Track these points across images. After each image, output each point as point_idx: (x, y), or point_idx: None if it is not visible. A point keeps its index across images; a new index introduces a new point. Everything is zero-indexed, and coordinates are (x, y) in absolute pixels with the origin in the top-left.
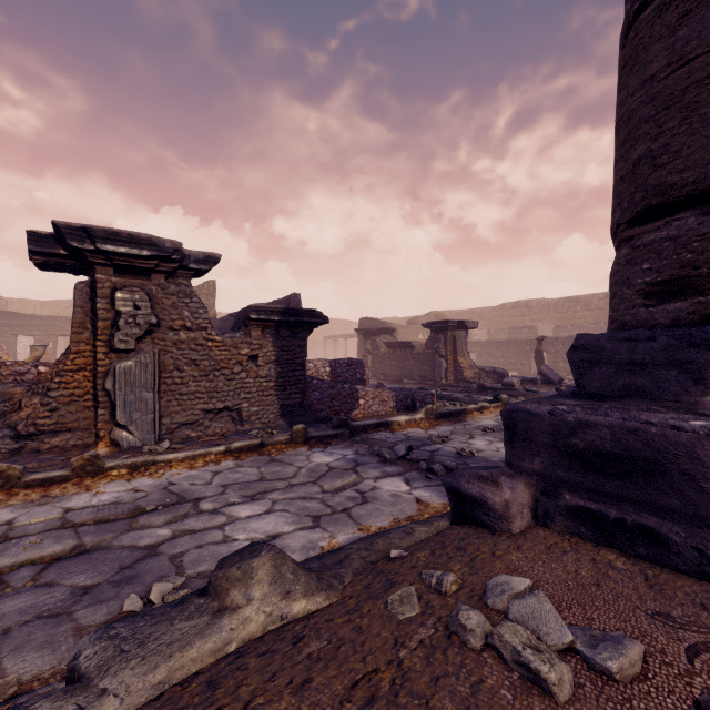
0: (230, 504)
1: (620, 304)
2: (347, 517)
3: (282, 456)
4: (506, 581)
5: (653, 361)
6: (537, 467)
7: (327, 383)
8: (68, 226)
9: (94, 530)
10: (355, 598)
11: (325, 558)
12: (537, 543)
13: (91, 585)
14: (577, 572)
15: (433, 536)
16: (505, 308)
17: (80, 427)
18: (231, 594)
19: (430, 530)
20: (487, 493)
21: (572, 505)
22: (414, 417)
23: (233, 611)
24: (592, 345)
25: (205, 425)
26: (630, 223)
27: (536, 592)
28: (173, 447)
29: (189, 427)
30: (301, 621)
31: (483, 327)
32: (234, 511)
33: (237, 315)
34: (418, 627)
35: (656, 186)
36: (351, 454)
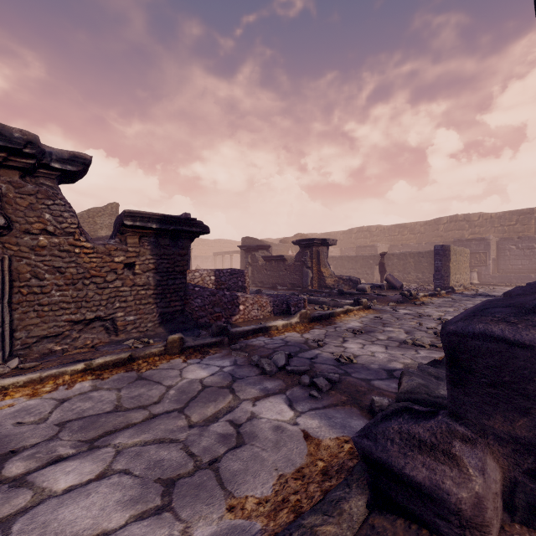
0: (54, 459)
1: None
2: (214, 480)
3: (152, 371)
4: None
5: None
6: (518, 431)
7: (209, 290)
8: None
9: None
10: None
11: None
12: None
13: None
14: None
15: None
16: (352, 232)
17: None
18: None
19: (342, 532)
20: (442, 479)
21: None
22: (290, 321)
23: None
24: None
25: (73, 337)
26: None
27: None
28: (21, 367)
29: (51, 340)
30: None
31: (336, 246)
32: (50, 479)
33: (114, 222)
34: None
35: None
36: (228, 365)
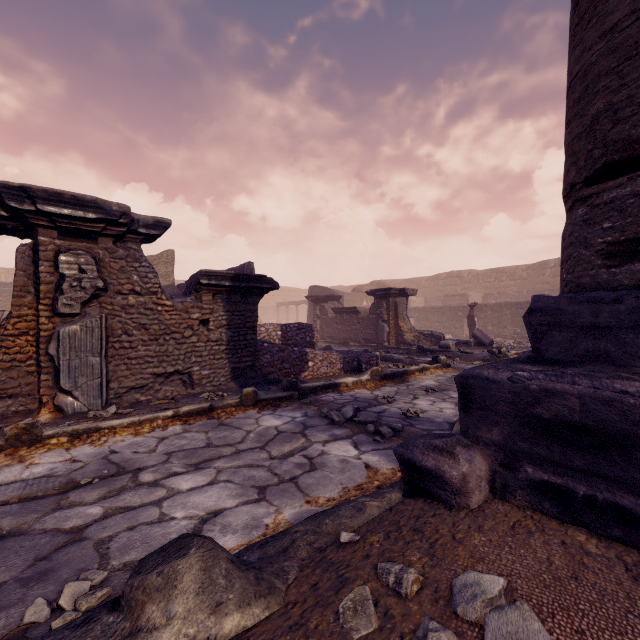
0: (172, 474)
1: (576, 266)
2: (295, 487)
3: (231, 420)
4: (476, 581)
5: (620, 324)
6: (495, 437)
7: (278, 346)
8: (5, 185)
9: (16, 511)
10: (300, 605)
11: (268, 545)
12: (498, 521)
13: None
14: (550, 561)
15: (385, 513)
16: (439, 278)
17: (22, 393)
18: (147, 609)
19: (382, 505)
20: (443, 465)
21: (535, 478)
22: (360, 378)
23: (148, 635)
24: (551, 308)
25: (155, 389)
26: (587, 182)
27: (518, 604)
28: (120, 412)
29: (138, 391)
30: None
31: (420, 295)
32: (175, 483)
33: (189, 280)
34: None
35: (618, 141)
36: (300, 416)
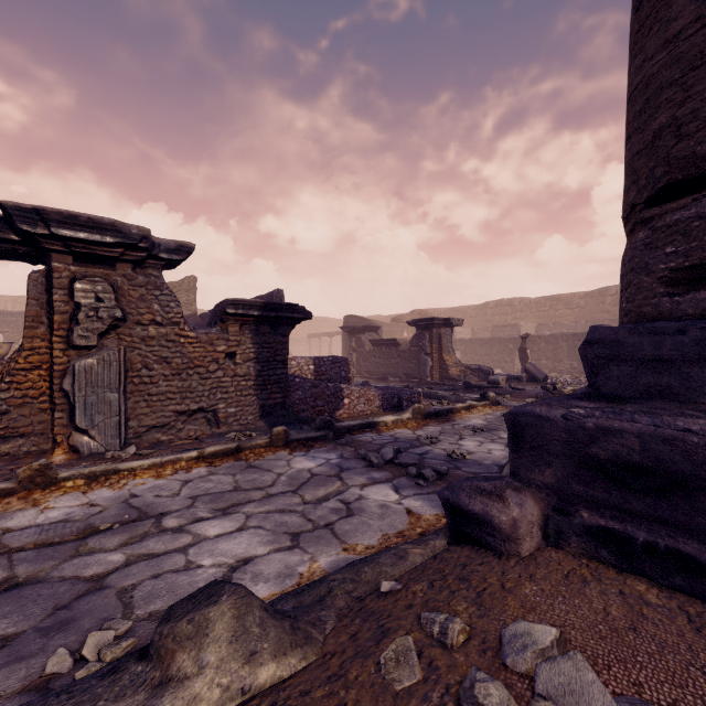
0: (198, 519)
1: (637, 294)
2: (331, 534)
3: (260, 461)
4: (527, 631)
5: (683, 357)
6: (548, 479)
7: (310, 381)
8: (16, 207)
9: (32, 557)
10: (339, 656)
11: (303, 594)
12: (552, 569)
13: (13, 634)
14: (606, 612)
15: (429, 560)
16: (488, 307)
17: (35, 432)
18: (178, 658)
19: (426, 552)
20: (492, 510)
21: (591, 524)
22: (401, 417)
23: (179, 684)
24: (609, 339)
25: (178, 428)
26: (648, 203)
27: (571, 654)
28: (140, 453)
29: (159, 430)
30: (268, 695)
31: (466, 325)
32: (202, 529)
33: (214, 310)
34: (421, 703)
35: (682, 159)
36: (335, 458)
